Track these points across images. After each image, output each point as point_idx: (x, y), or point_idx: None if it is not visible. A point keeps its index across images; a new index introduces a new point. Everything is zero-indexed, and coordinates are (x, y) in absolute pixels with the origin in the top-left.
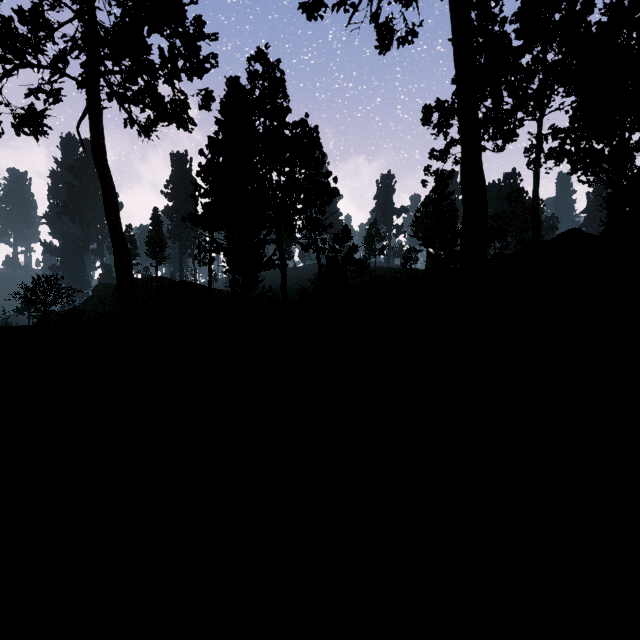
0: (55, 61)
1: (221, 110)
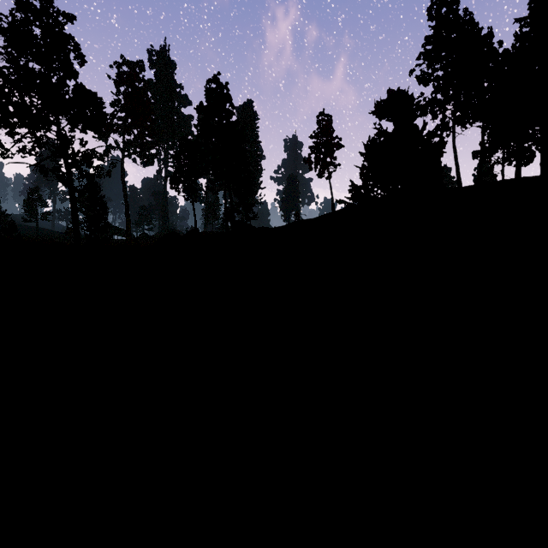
0: None
1: None
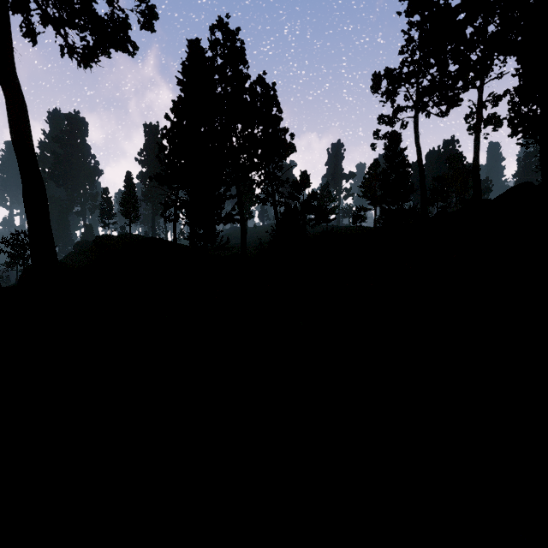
0: None
1: (182, 70)
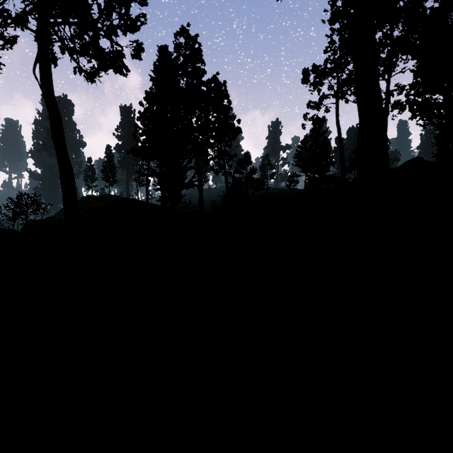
0: (16, 18)
1: (154, 70)
